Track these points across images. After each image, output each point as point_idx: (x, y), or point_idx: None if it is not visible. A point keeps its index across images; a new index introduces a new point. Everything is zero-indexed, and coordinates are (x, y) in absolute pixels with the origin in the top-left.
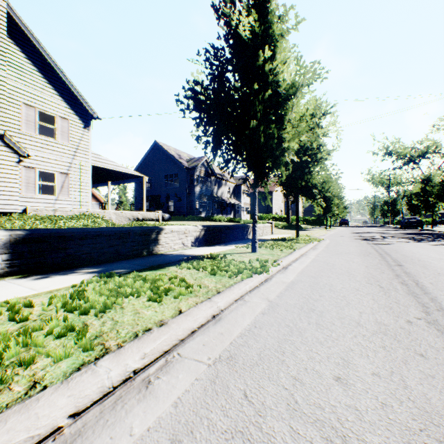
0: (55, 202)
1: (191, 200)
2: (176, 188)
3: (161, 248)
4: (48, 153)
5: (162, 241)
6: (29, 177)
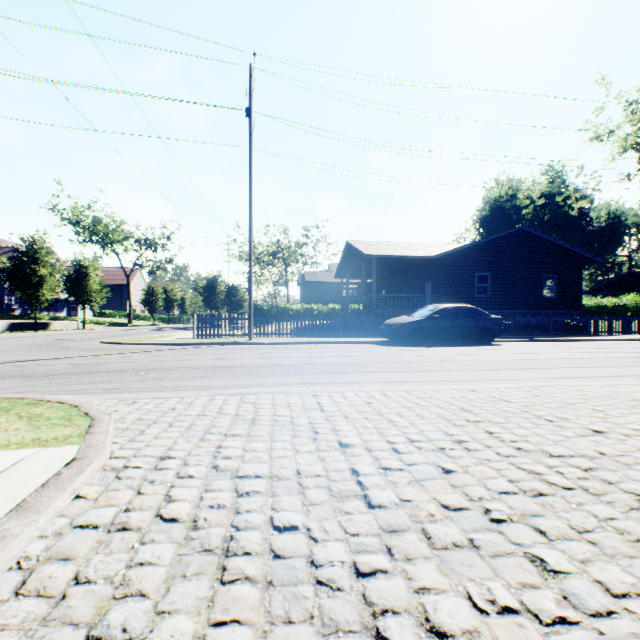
0: None
1: (1, 296)
2: None
3: None
4: None
5: None
6: None
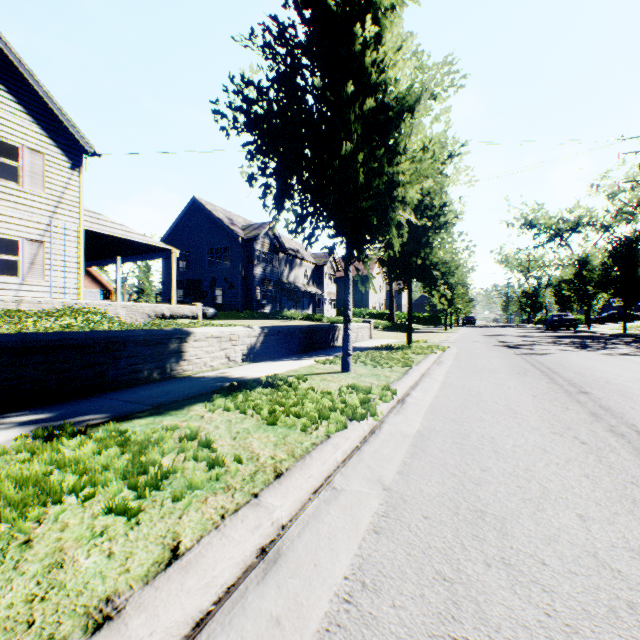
0: (20, 287)
1: (249, 288)
2: (226, 269)
3: (189, 365)
4: (6, 207)
5: (190, 354)
6: None
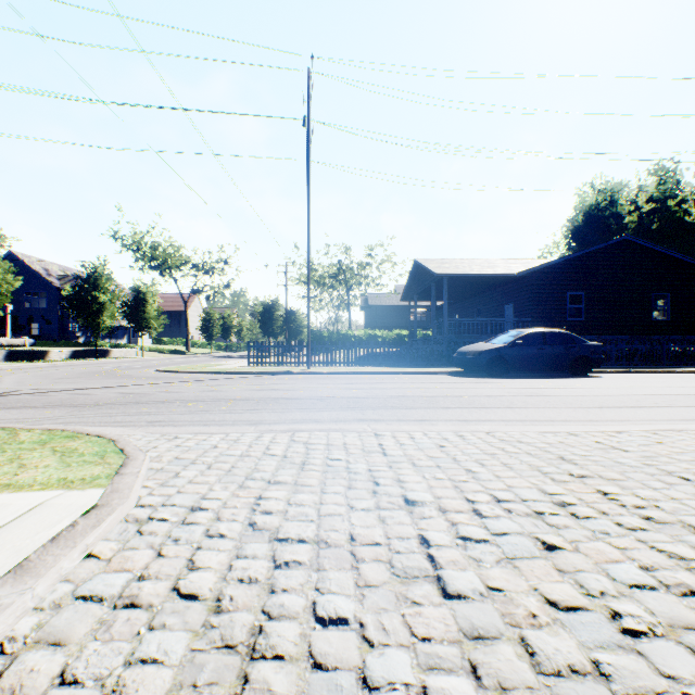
0: None
1: (66, 324)
2: (44, 309)
3: (51, 358)
4: None
5: (51, 356)
6: None
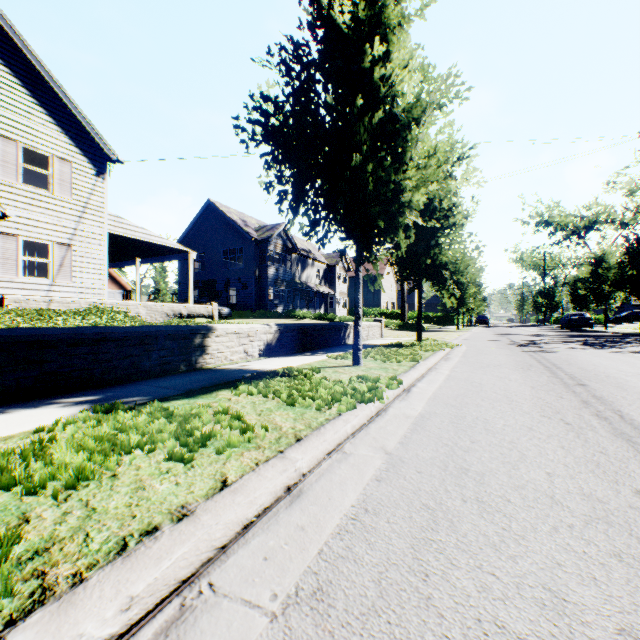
0: (50, 288)
1: (262, 288)
2: (240, 269)
3: (211, 359)
4: (38, 213)
5: (212, 349)
6: (7, 250)
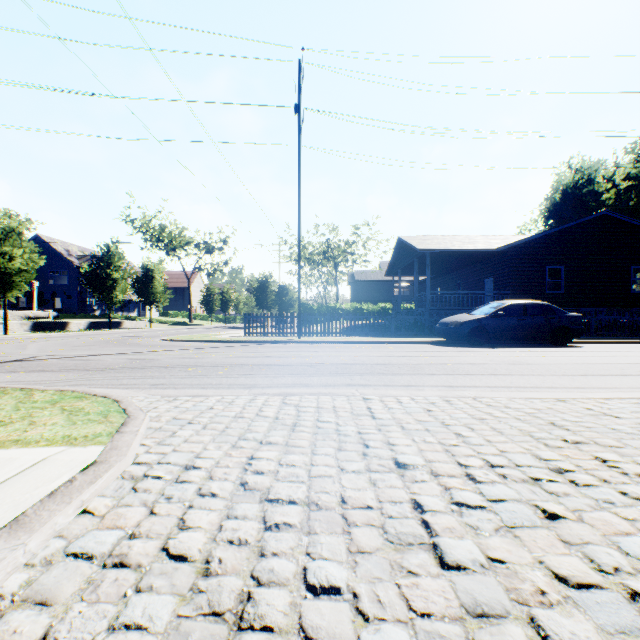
0: None
1: (84, 299)
2: (65, 285)
3: (70, 329)
4: None
5: (71, 327)
6: None
